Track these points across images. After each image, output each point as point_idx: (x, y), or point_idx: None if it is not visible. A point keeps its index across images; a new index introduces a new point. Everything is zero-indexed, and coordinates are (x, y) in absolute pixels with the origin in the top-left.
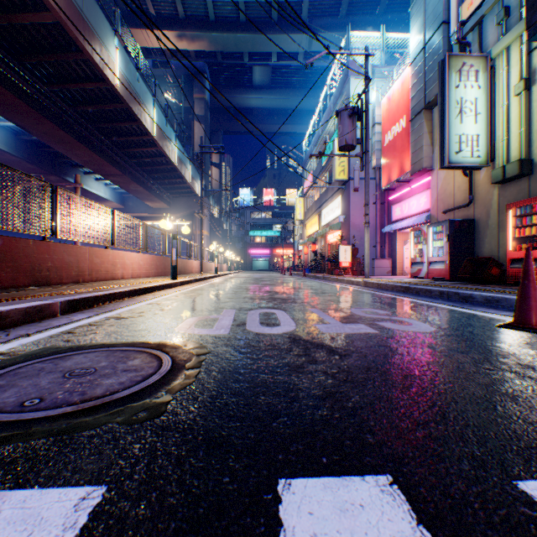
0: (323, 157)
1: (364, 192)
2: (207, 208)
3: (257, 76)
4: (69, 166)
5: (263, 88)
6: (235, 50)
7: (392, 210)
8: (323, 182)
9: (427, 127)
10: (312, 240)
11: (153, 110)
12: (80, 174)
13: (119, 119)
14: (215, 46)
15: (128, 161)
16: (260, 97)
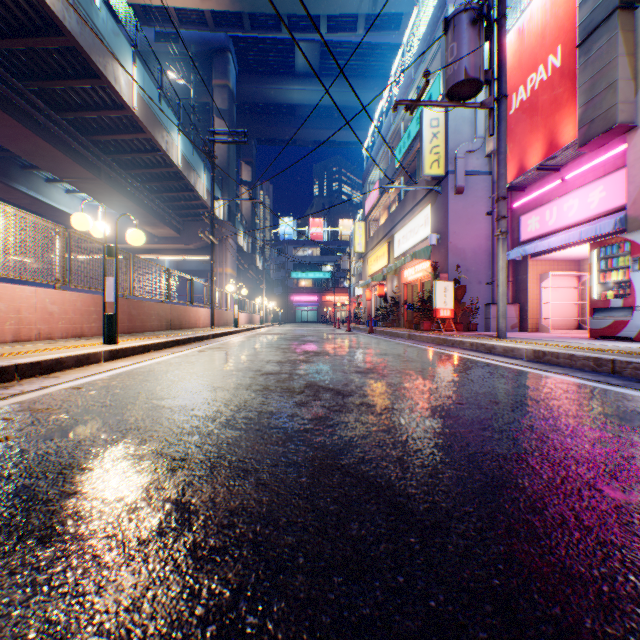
0: (397, 153)
1: (497, 174)
2: (232, 237)
3: (300, 58)
4: (17, 167)
5: (309, 76)
6: (268, 11)
7: (520, 222)
8: (395, 195)
9: (625, 45)
10: (379, 279)
11: (133, 68)
12: (38, 182)
13: (70, 75)
14: (239, 3)
15: (103, 157)
16: (305, 89)
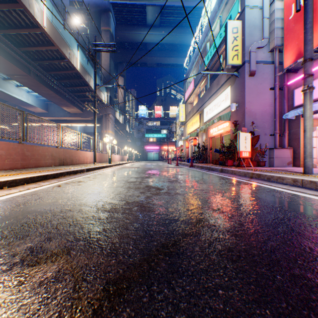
0: (206, 60)
1: (305, 40)
2: (112, 113)
3: (149, 16)
4: None
5: (154, 26)
6: None
7: (295, 93)
8: (203, 86)
9: None
10: (194, 135)
11: (43, 2)
12: None
13: None
14: None
15: (31, 62)
16: (152, 33)
